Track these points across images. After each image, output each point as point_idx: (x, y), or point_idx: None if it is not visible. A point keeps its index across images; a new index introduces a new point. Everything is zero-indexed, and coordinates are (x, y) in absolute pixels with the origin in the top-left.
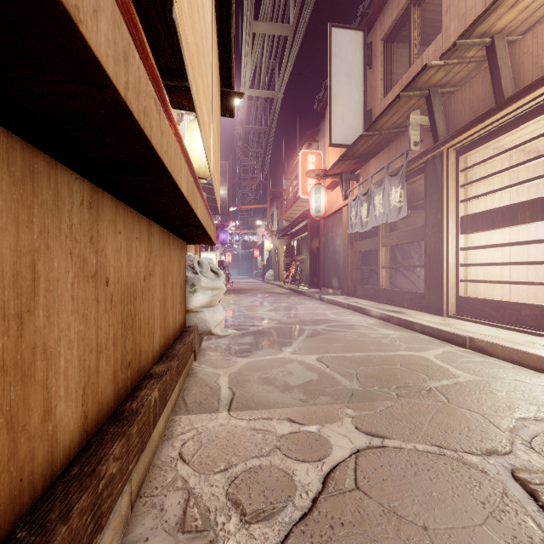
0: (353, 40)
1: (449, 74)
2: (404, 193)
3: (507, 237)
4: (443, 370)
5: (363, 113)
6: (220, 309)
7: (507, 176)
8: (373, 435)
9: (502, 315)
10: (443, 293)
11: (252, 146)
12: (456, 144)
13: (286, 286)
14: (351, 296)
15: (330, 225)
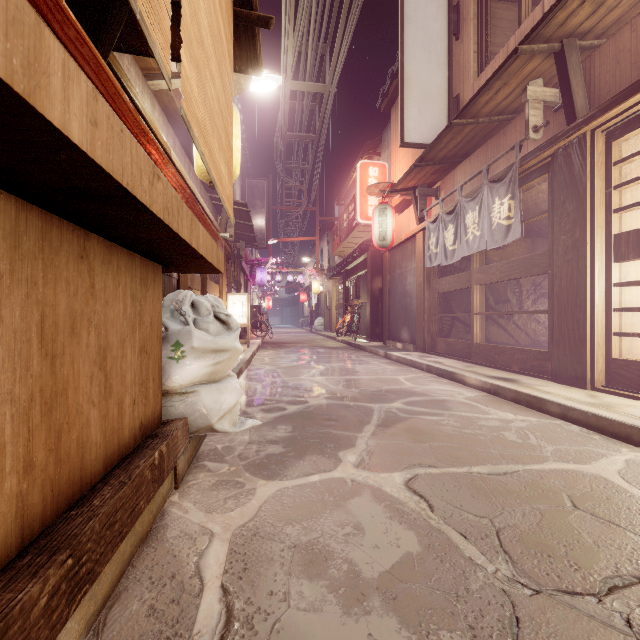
0: None
1: (598, 11)
2: (515, 204)
3: None
4: None
5: (447, 101)
6: (232, 386)
7: None
8: None
9: None
10: (585, 353)
11: (296, 162)
12: (609, 121)
13: (339, 338)
14: (429, 352)
15: (398, 259)
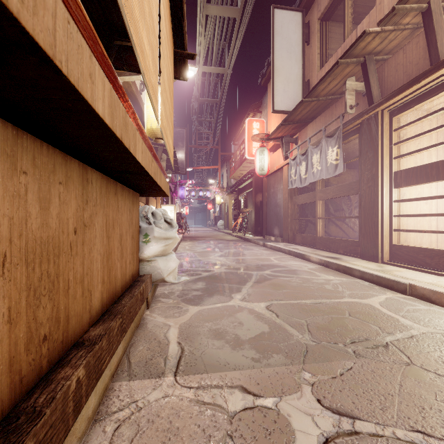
0: (293, 20)
1: (384, 41)
2: (340, 152)
3: (434, 191)
4: (392, 320)
5: (302, 83)
6: (173, 258)
7: (435, 135)
8: (340, 413)
9: (437, 263)
10: (378, 242)
11: (205, 116)
12: (390, 106)
13: (234, 234)
14: (291, 243)
15: (272, 182)
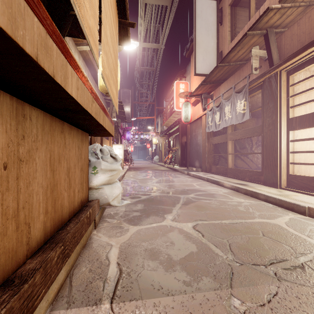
0: (210, 6)
1: (282, 16)
2: (246, 103)
3: None
4: (301, 240)
5: (216, 54)
6: (117, 186)
7: None
8: None
9: None
10: (277, 172)
11: (145, 80)
12: (287, 67)
13: (166, 166)
14: (208, 172)
15: (193, 127)
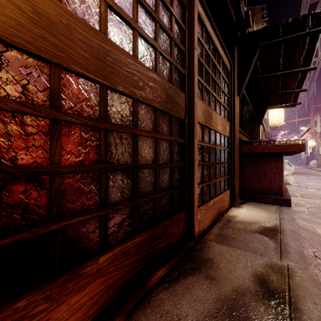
0: None
1: None
2: None
3: None
4: None
5: None
6: (291, 177)
7: None
8: None
9: None
10: None
11: None
12: None
13: None
14: None
15: None
